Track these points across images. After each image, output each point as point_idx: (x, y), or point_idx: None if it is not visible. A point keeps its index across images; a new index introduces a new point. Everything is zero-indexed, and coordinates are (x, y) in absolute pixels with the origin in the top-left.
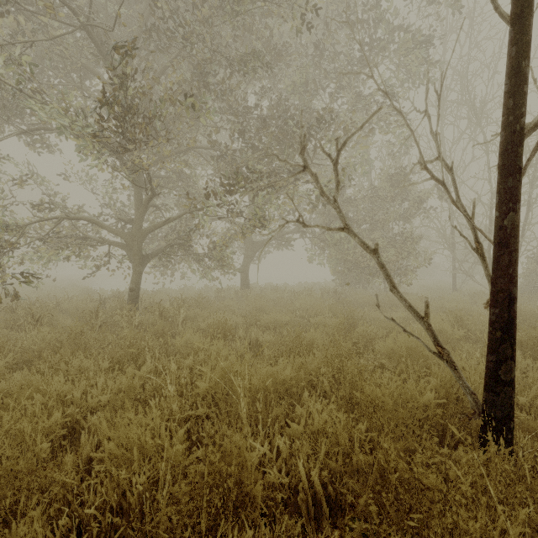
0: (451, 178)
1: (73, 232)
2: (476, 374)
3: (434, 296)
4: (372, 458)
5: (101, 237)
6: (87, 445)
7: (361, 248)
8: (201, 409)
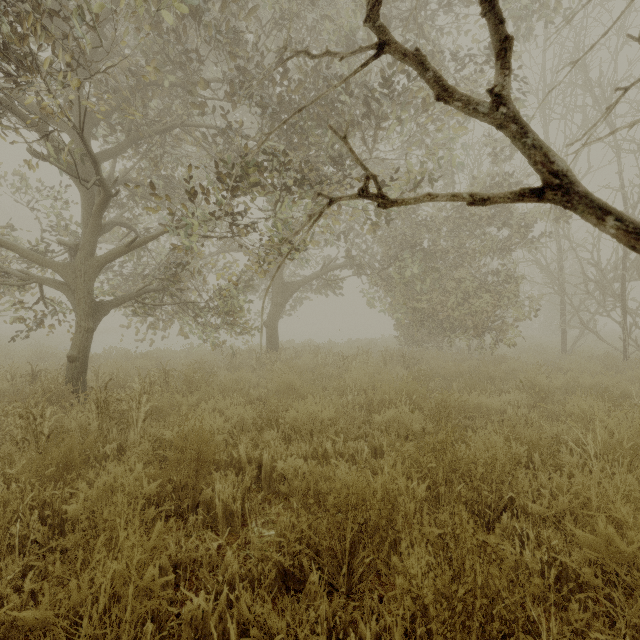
0: None
1: None
2: None
3: (540, 360)
4: None
5: (22, 271)
6: None
7: (439, 292)
8: None
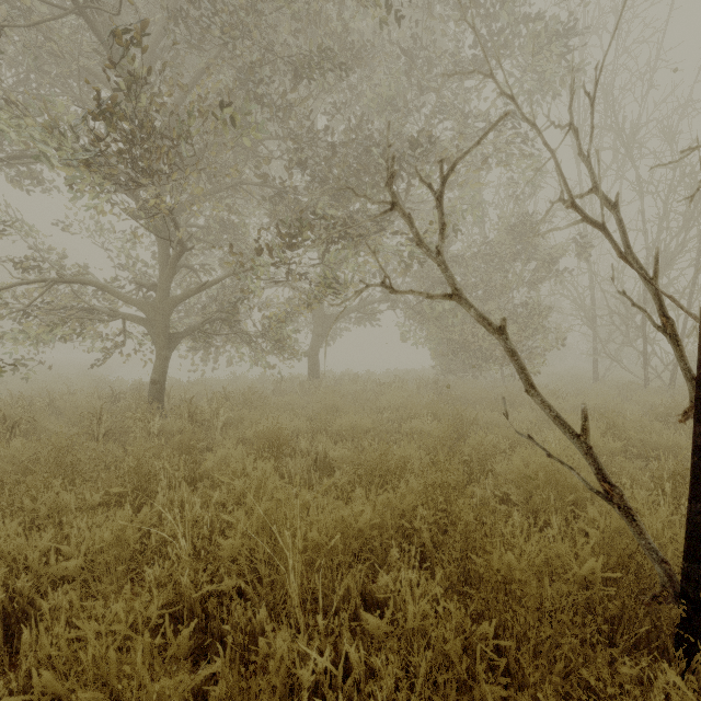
0: (616, 219)
1: (74, 302)
2: (658, 521)
3: (569, 388)
4: (510, 700)
5: (111, 308)
6: (30, 655)
7: (471, 324)
8: (228, 581)
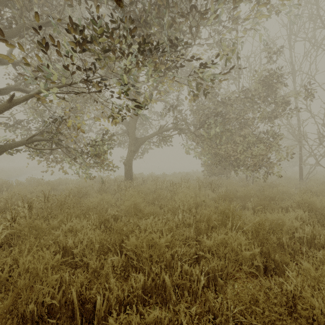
0: None
1: None
2: None
3: (291, 185)
4: None
5: None
6: None
7: (232, 143)
8: None
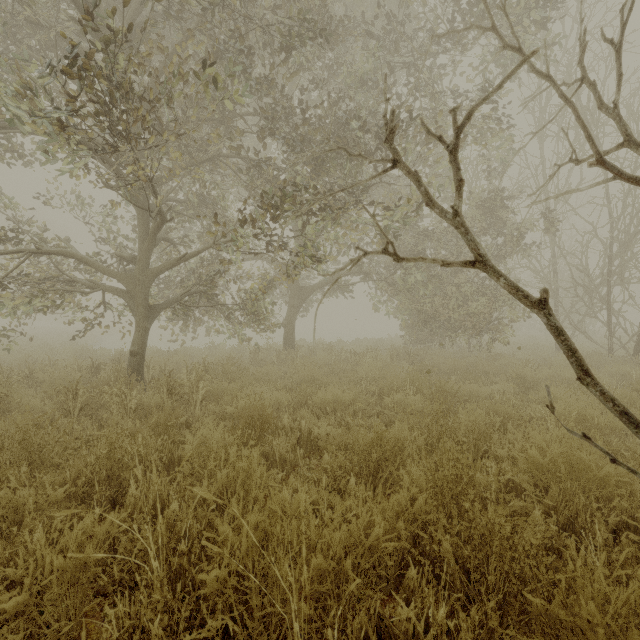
0: None
1: (54, 273)
2: None
3: (534, 358)
4: None
5: (91, 280)
6: None
7: (441, 296)
8: (211, 624)
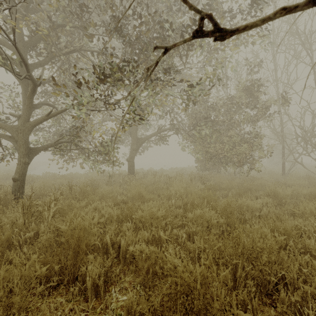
0: None
1: None
2: None
3: (272, 179)
4: None
5: None
6: None
7: (220, 143)
8: None
